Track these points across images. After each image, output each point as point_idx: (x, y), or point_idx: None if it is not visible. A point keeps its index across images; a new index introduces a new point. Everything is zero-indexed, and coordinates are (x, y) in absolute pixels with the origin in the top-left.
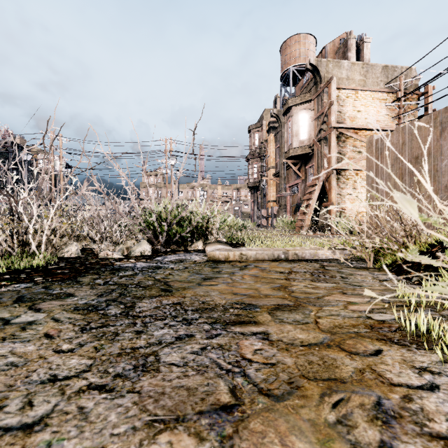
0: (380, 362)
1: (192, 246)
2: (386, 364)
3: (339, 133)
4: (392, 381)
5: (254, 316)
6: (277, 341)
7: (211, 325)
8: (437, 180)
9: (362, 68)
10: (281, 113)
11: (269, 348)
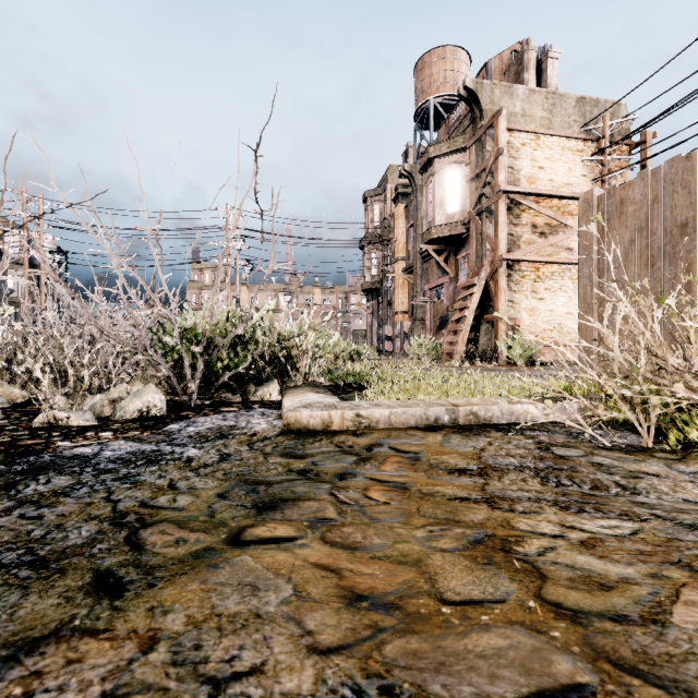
0: None
1: (257, 394)
2: None
3: (511, 202)
4: None
5: None
6: None
7: None
8: None
9: (547, 100)
10: (416, 171)
11: None
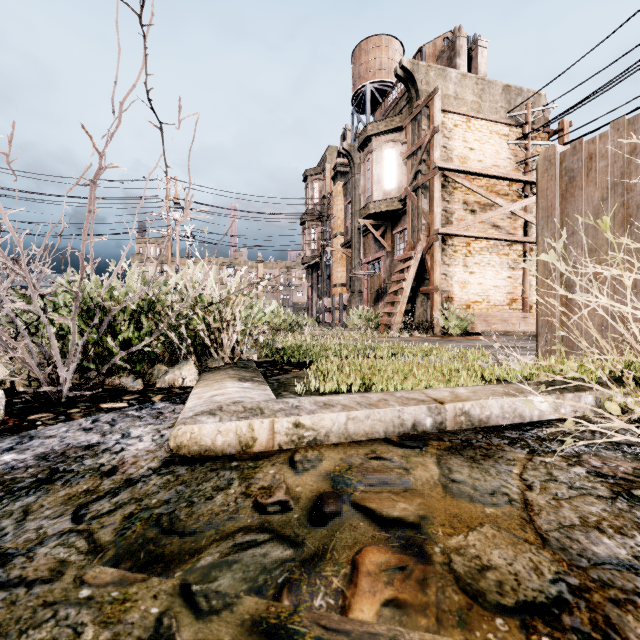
0: None
1: (165, 379)
2: None
3: (445, 180)
4: None
5: None
6: None
7: None
8: None
9: (477, 85)
10: (354, 150)
11: None
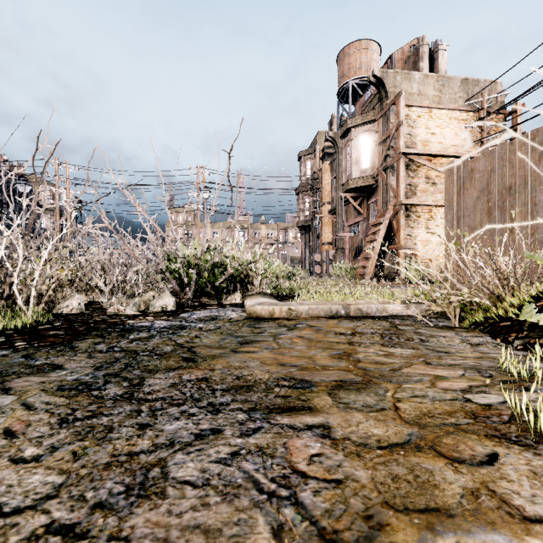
0: (499, 477)
1: (227, 299)
2: (508, 480)
3: (409, 160)
4: (525, 513)
5: (308, 398)
6: (343, 441)
7: (248, 413)
8: (536, 217)
9: (437, 82)
10: (338, 136)
11: (331, 453)
